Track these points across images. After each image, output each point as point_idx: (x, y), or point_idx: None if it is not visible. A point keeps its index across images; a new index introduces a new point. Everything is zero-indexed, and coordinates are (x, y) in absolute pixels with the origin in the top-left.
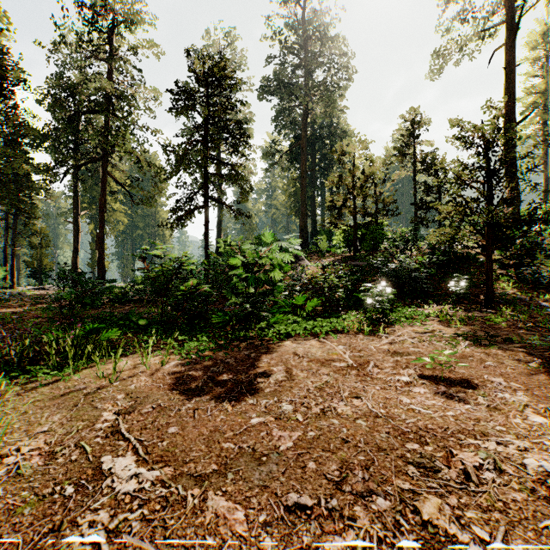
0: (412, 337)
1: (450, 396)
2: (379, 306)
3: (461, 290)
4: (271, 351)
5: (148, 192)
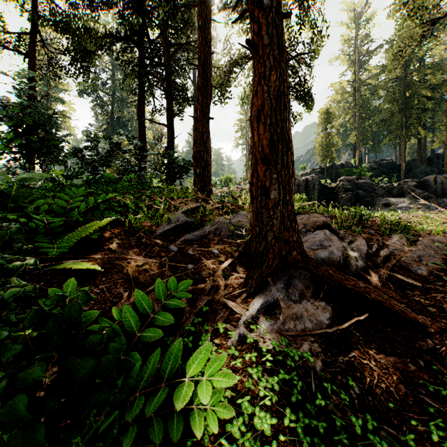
0: None
1: None
2: None
3: None
4: None
5: None
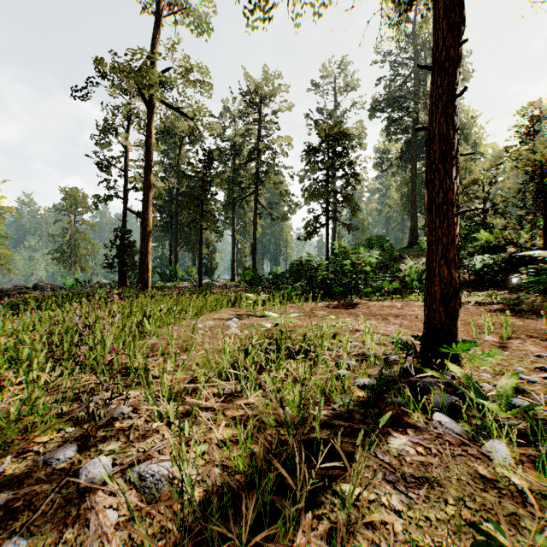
0: None
1: None
2: None
3: (521, 280)
4: (364, 304)
5: (283, 212)
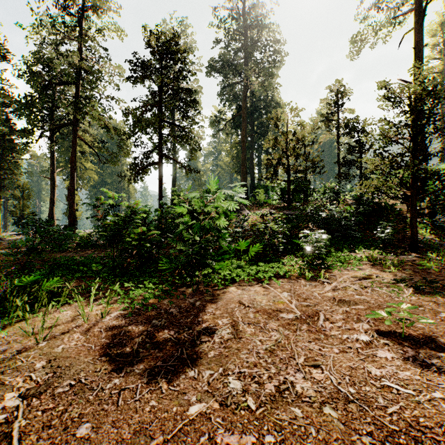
0: (354, 283)
1: (424, 364)
2: (317, 252)
3: (388, 236)
4: (217, 298)
5: (112, 152)
